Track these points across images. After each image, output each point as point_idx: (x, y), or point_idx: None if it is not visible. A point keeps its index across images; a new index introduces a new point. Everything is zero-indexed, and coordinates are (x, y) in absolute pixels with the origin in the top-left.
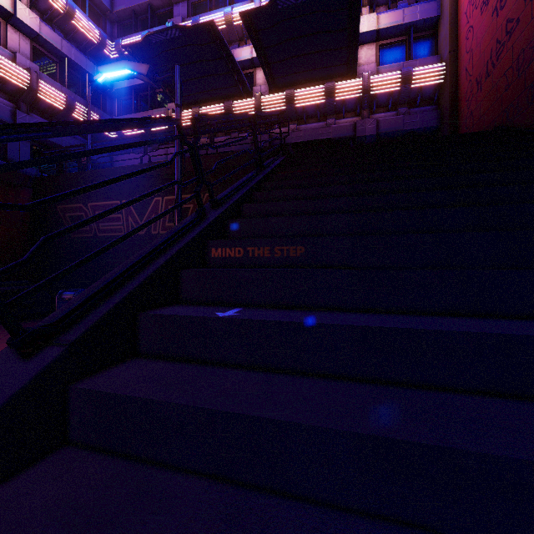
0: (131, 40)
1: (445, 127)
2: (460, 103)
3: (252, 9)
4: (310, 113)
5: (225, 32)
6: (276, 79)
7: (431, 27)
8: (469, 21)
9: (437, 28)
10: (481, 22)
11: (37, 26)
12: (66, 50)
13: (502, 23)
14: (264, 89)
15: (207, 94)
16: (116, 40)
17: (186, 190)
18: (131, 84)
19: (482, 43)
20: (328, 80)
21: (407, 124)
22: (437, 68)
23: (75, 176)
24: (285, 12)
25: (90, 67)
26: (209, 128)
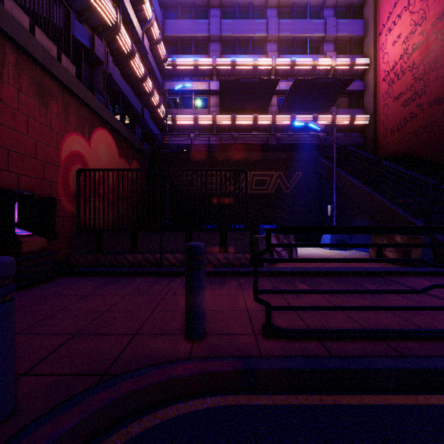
0: (184, 60)
1: (370, 146)
2: (379, 137)
3: (302, 79)
4: (300, 128)
5: (250, 70)
6: (286, 107)
7: (360, 94)
8: (385, 101)
9: (362, 95)
10: (394, 105)
11: (148, 49)
12: (153, 64)
13: (407, 112)
14: (275, 110)
15: (242, 107)
16: (172, 57)
17: (265, 169)
18: (179, 89)
19: (394, 115)
20: (313, 112)
21: (350, 141)
22: (366, 117)
23: (186, 154)
24: (315, 83)
25: (158, 74)
26: (237, 127)
